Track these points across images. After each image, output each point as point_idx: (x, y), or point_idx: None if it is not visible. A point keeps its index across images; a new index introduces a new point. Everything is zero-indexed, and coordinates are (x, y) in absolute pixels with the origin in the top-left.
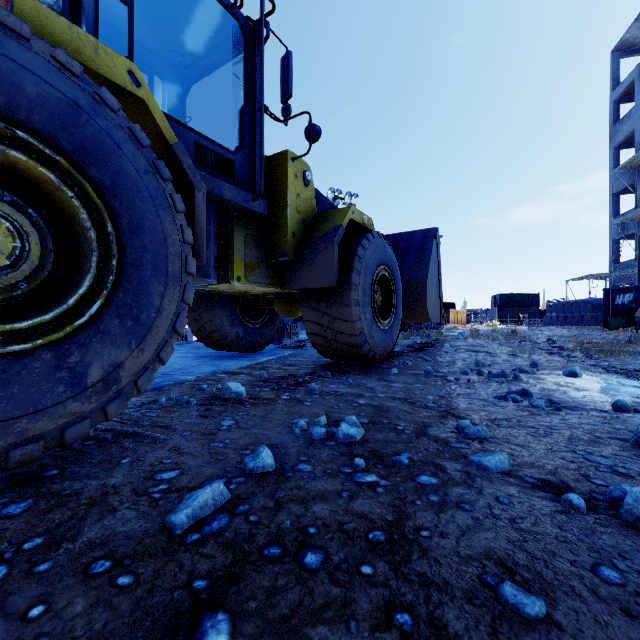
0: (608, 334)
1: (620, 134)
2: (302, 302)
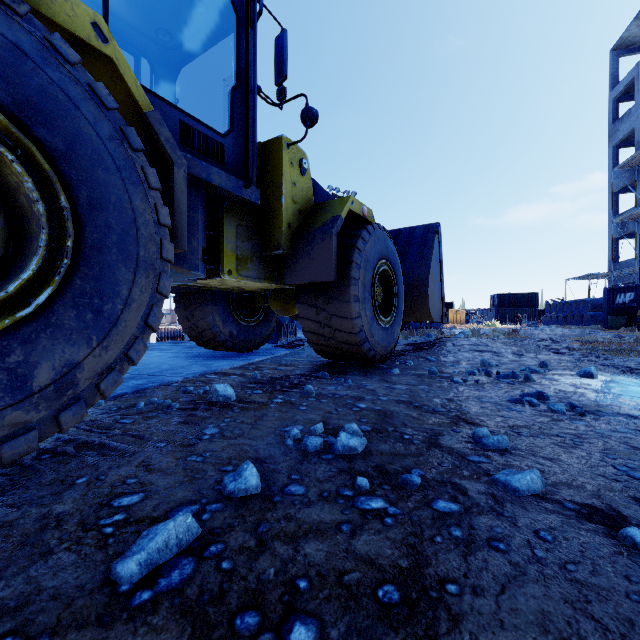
0: (610, 333)
1: (620, 133)
2: (298, 298)
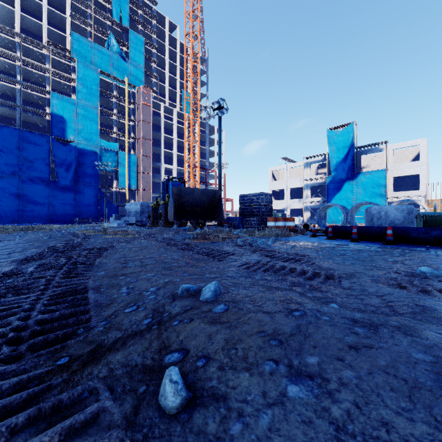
0: None
1: None
2: None
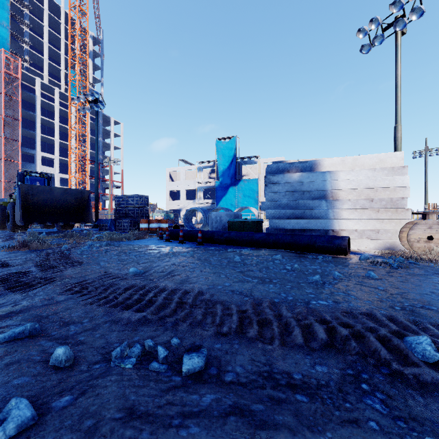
0: None
1: None
2: None
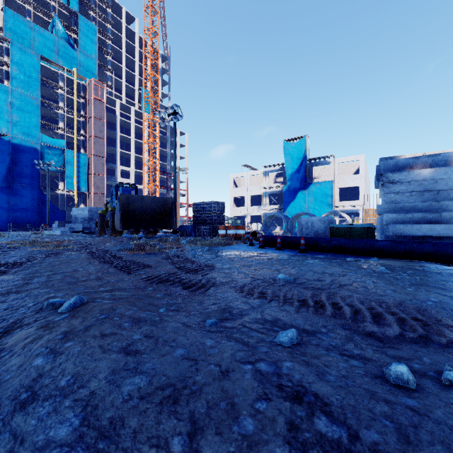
0: None
1: None
2: None
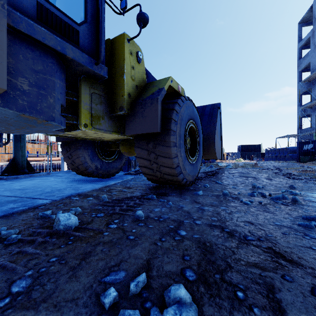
0: (302, 165)
1: (302, 64)
2: (136, 144)
